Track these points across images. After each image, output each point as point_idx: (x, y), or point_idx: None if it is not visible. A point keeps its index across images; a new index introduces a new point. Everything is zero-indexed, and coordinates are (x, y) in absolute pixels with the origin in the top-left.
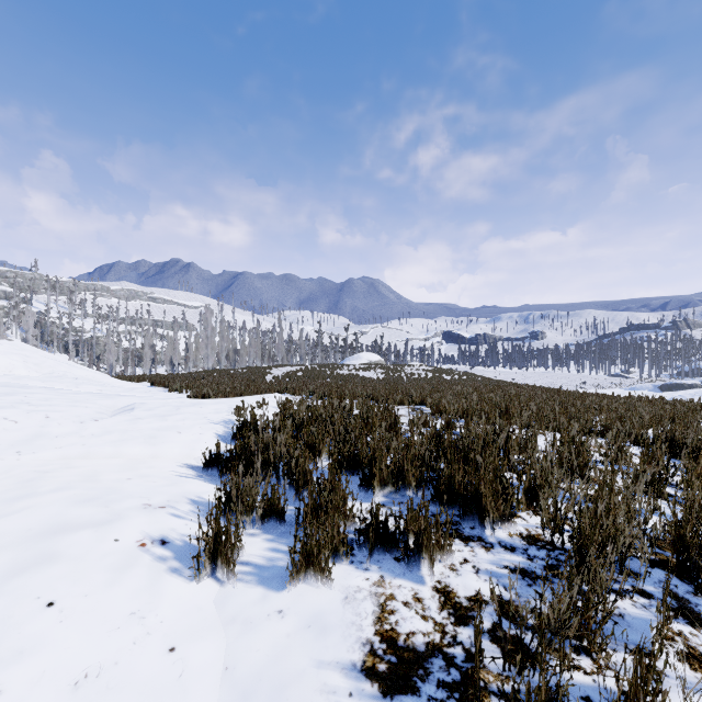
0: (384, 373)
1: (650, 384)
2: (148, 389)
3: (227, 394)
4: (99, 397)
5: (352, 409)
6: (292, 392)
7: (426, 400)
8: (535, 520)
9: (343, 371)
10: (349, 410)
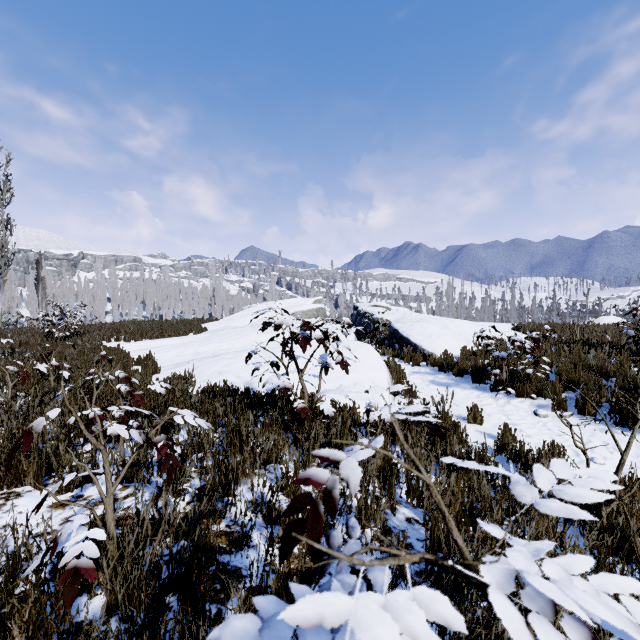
0: None
1: None
2: None
3: None
4: None
5: None
6: None
7: None
8: None
9: None
10: None
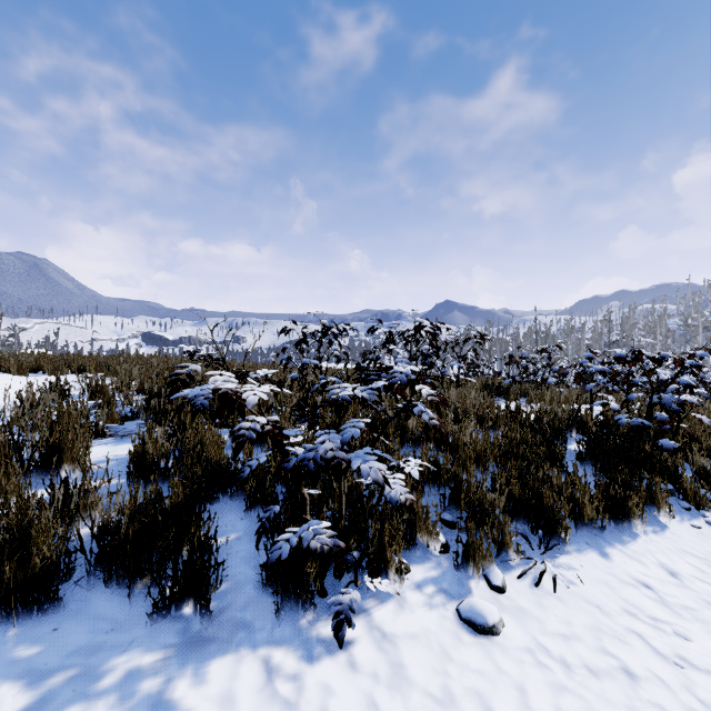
0: None
1: None
2: None
3: None
4: None
5: None
6: None
7: None
8: None
9: None
10: None
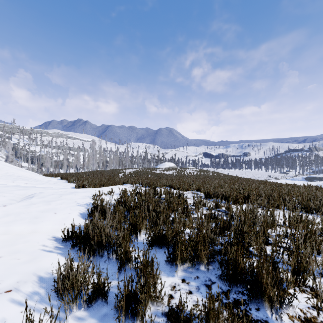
0: (176, 172)
1: (301, 177)
2: (57, 181)
3: (96, 184)
4: (18, 189)
5: (161, 195)
6: (130, 182)
7: (200, 189)
8: (304, 298)
9: (157, 171)
10: (159, 195)
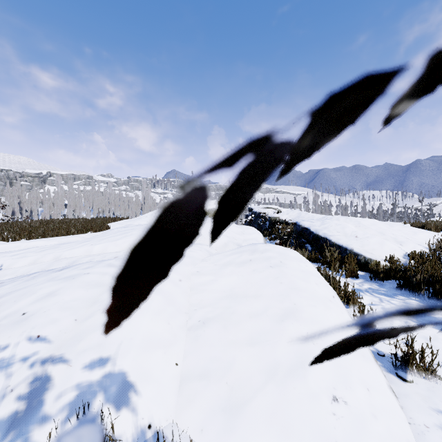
0: None
1: None
2: None
3: None
4: None
5: None
6: None
7: None
8: None
9: None
10: None
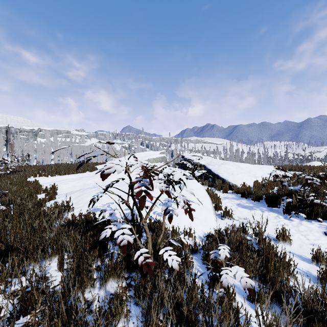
0: None
1: None
2: None
3: None
4: None
5: None
6: None
7: None
8: None
9: None
10: None
